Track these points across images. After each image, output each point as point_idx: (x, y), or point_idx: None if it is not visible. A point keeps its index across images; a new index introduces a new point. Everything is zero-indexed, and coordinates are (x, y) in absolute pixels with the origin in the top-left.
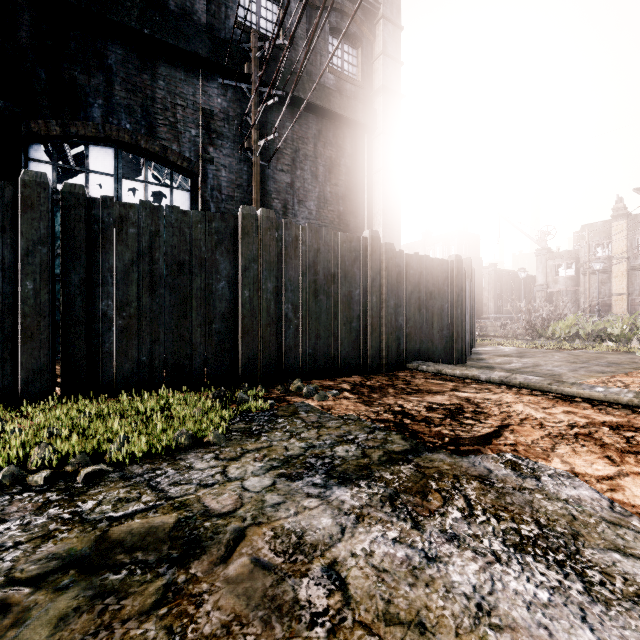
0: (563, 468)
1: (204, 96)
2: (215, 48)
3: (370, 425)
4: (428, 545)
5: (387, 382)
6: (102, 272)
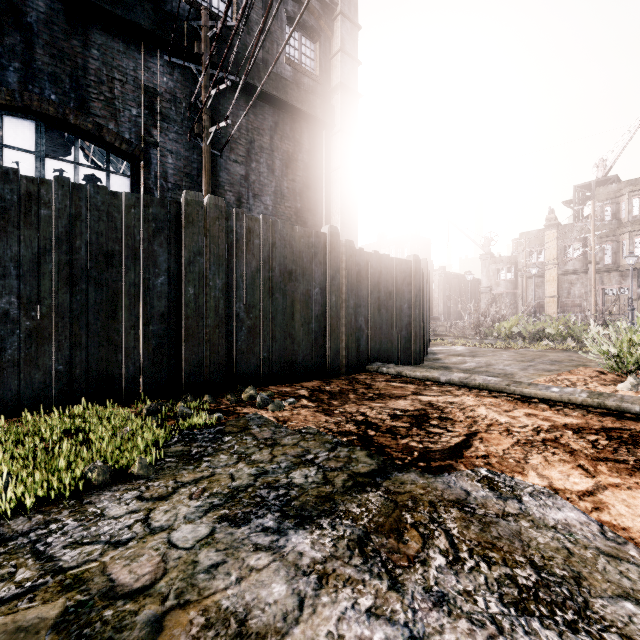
0: (541, 483)
1: (147, 73)
2: (160, 21)
3: (331, 440)
4: (412, 616)
5: (347, 386)
6: (2, 261)
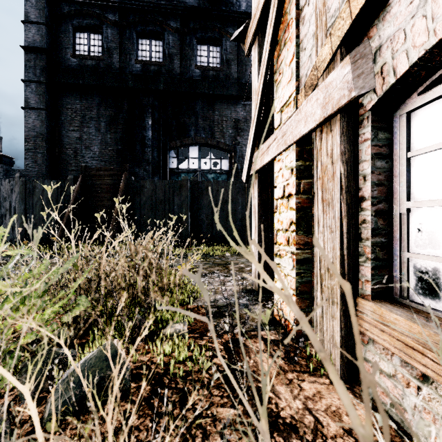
0: None
1: (235, 113)
2: (240, 89)
3: None
4: None
5: None
6: (201, 205)
